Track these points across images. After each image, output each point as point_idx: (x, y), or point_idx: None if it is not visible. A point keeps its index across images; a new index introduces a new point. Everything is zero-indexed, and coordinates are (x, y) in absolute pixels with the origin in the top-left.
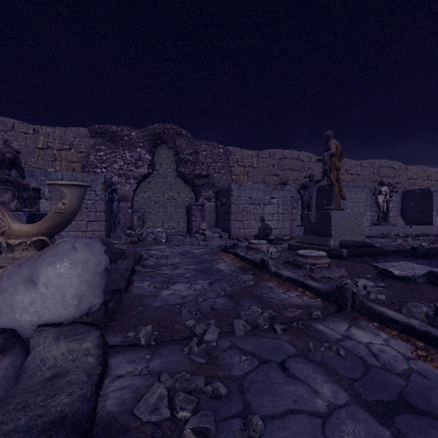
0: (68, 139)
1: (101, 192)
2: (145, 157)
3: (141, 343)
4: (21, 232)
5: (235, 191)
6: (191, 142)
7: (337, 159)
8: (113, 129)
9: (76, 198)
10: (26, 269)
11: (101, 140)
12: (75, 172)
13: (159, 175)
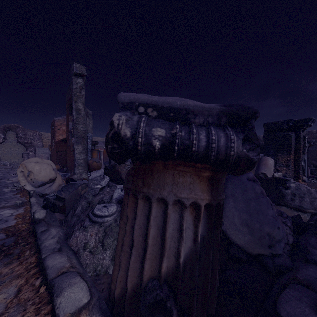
0: None
1: None
2: (1, 136)
3: None
4: None
5: (37, 150)
6: (23, 130)
7: None
8: None
9: None
10: None
11: None
12: None
13: (8, 141)
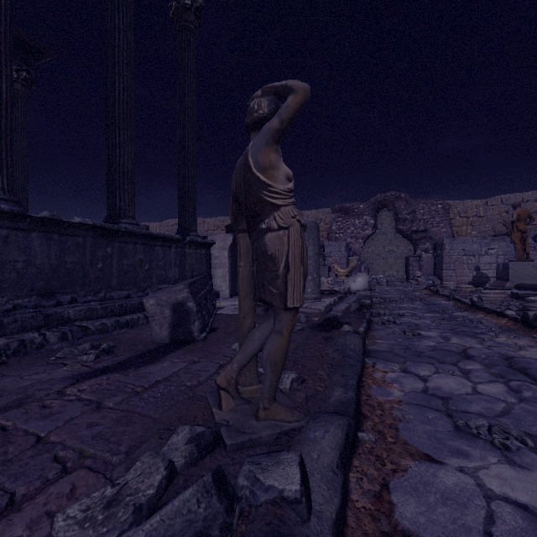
0: (319, 217)
1: (344, 252)
2: (369, 222)
3: (378, 298)
4: (342, 272)
5: (447, 245)
6: (409, 203)
7: (523, 222)
8: (347, 206)
9: (356, 262)
10: (353, 279)
11: (339, 214)
12: (330, 241)
13: (380, 233)
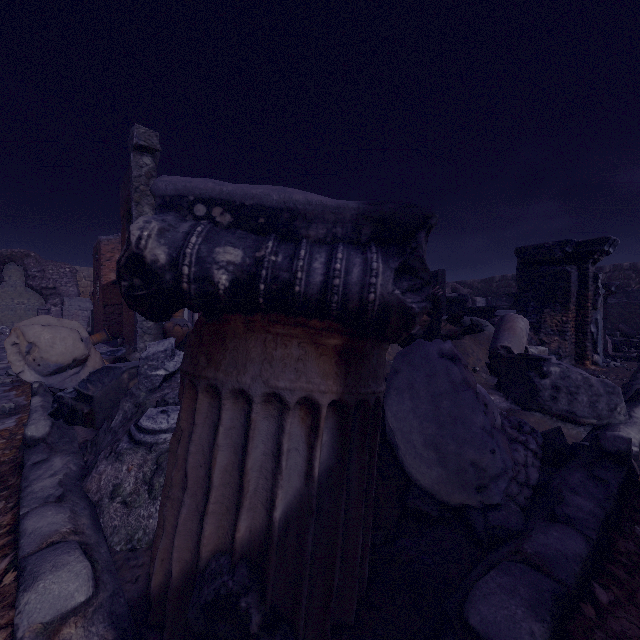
0: None
1: None
2: None
3: None
4: None
5: (67, 302)
6: (39, 262)
7: None
8: None
9: None
10: None
11: None
12: None
13: (8, 285)
